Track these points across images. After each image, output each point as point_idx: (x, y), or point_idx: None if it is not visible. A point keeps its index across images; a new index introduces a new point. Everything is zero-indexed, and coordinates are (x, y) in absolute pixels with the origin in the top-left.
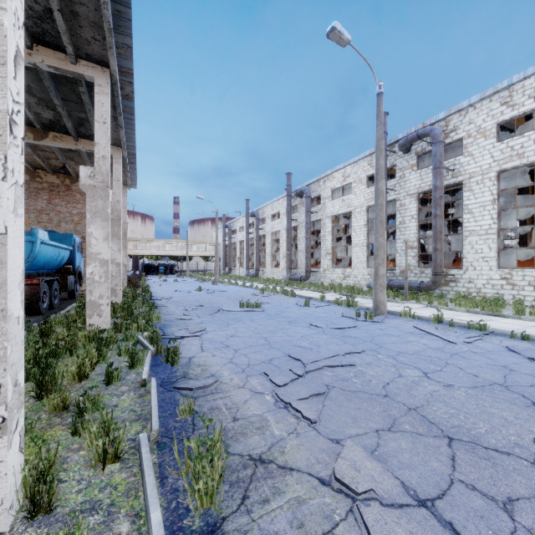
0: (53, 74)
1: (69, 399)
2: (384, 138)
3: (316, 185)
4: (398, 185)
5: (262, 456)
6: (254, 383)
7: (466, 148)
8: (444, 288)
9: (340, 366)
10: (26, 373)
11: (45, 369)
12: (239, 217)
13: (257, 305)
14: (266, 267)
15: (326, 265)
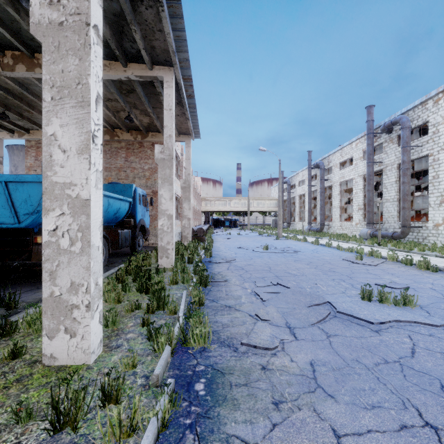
0: None
1: None
2: None
3: (418, 110)
4: None
5: None
6: None
7: None
8: None
9: None
10: None
11: None
12: (299, 171)
13: (406, 299)
14: (332, 221)
15: (440, 218)
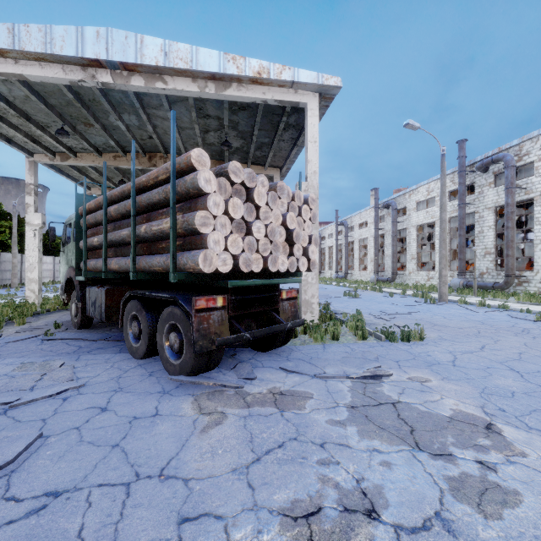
0: None
1: None
2: (463, 161)
3: (402, 198)
4: (477, 199)
5: (372, 323)
6: (365, 315)
7: (537, 170)
8: (518, 288)
9: (404, 314)
10: None
11: None
12: (328, 225)
13: (356, 295)
14: (354, 270)
15: (411, 268)
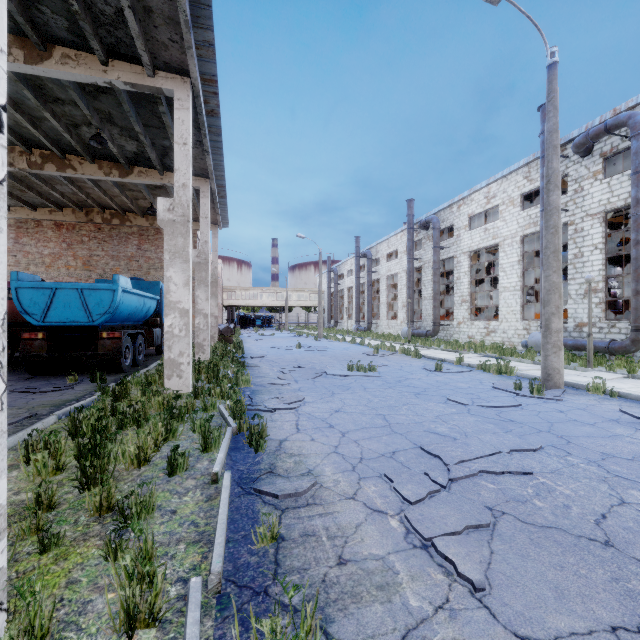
0: (132, 95)
1: (116, 498)
2: None
3: (447, 212)
4: (571, 202)
5: None
6: (370, 492)
7: None
8: None
9: (507, 473)
10: (79, 450)
11: (93, 451)
12: (347, 259)
13: (371, 368)
14: (380, 320)
15: (461, 316)
